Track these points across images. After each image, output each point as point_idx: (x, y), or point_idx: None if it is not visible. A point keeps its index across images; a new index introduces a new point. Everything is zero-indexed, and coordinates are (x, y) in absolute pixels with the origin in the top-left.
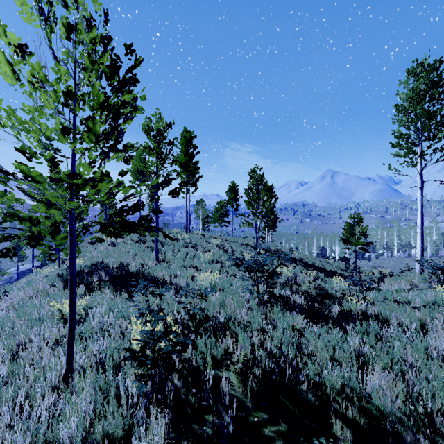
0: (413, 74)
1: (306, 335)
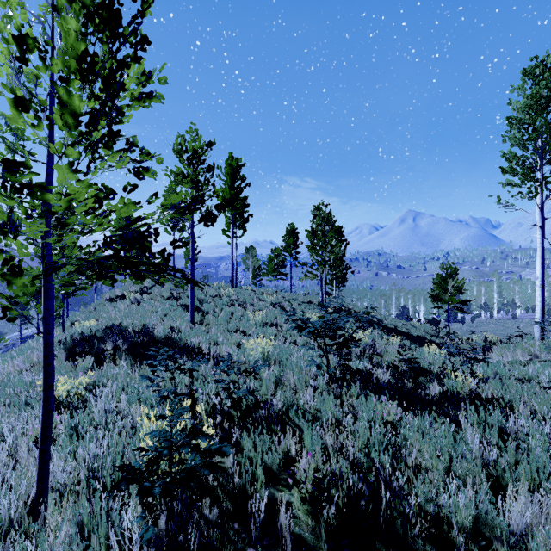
0: (531, 76)
1: (403, 432)
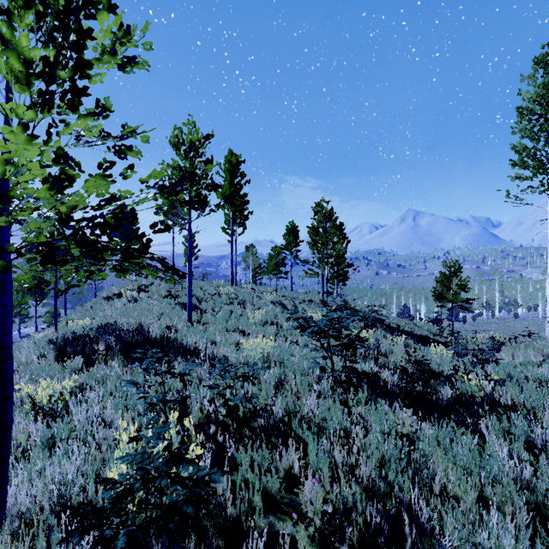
0: (543, 64)
1: (422, 447)
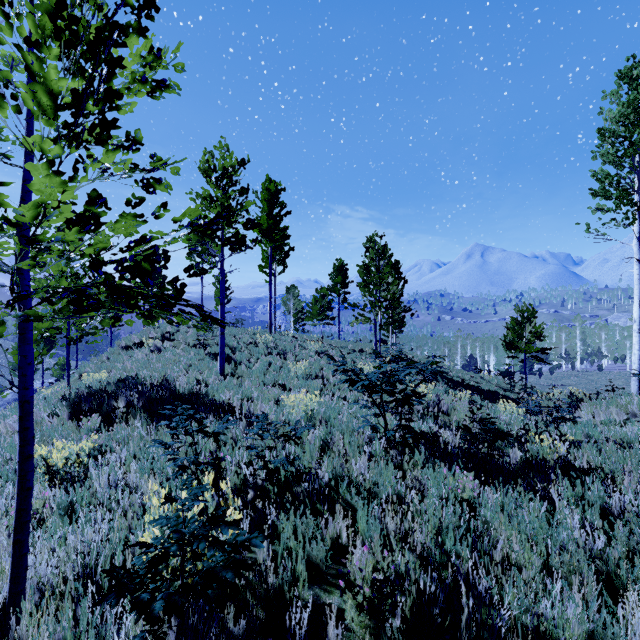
0: (627, 79)
1: (484, 513)
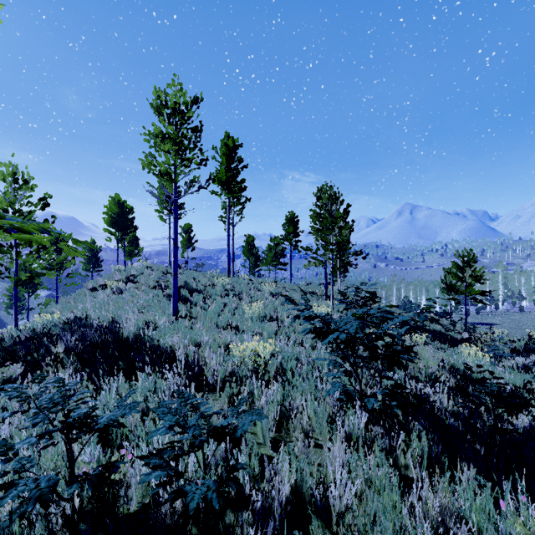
0: None
1: None
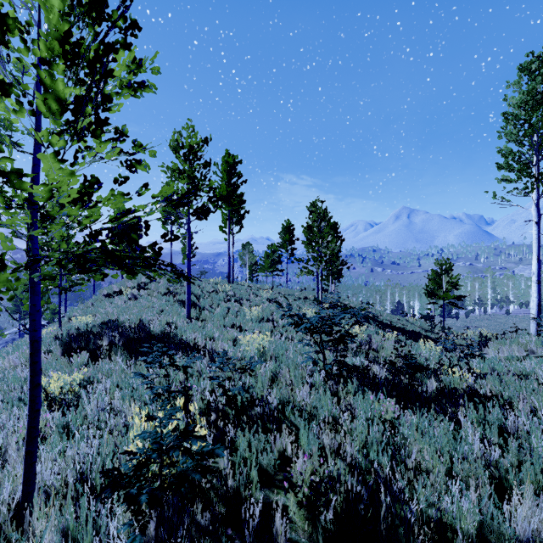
0: (527, 71)
1: (402, 431)
